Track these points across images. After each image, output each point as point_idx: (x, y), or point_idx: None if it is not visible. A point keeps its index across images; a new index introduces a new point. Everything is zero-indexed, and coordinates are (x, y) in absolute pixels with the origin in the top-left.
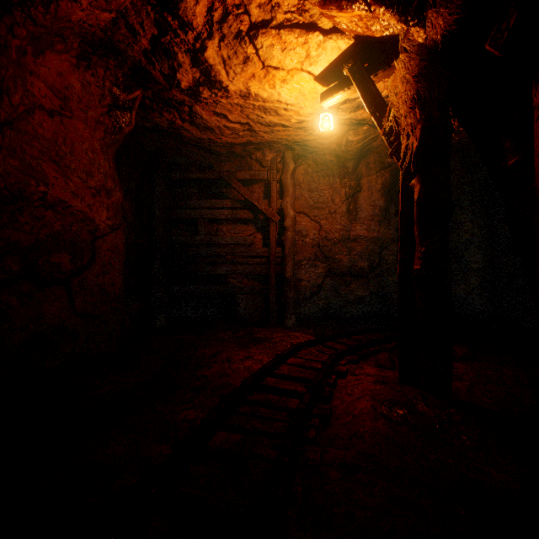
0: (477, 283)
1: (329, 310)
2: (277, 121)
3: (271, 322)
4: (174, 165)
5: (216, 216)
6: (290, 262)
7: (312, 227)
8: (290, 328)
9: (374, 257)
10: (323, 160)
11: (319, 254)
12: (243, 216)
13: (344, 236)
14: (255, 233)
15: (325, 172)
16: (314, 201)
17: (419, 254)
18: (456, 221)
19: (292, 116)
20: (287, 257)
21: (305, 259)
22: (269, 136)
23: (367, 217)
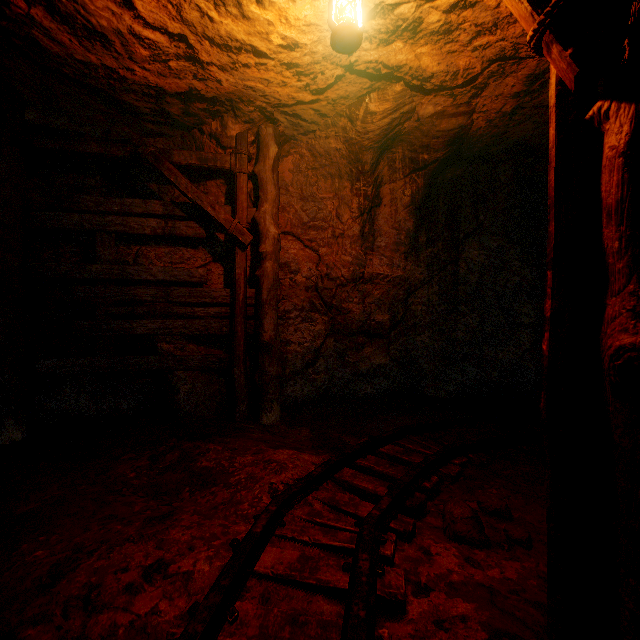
0: (530, 344)
1: (332, 387)
2: (243, 37)
3: (237, 418)
4: (52, 131)
5: (132, 229)
6: (270, 314)
7: (307, 258)
8: (271, 427)
9: (398, 306)
10: (325, 148)
11: (317, 302)
12: (187, 231)
13: (355, 273)
14: (210, 264)
15: (327, 169)
16: (310, 216)
17: (636, 303)
18: (504, 258)
19: (273, 25)
20: (265, 305)
21: (295, 309)
22: (231, 80)
23: (389, 246)
